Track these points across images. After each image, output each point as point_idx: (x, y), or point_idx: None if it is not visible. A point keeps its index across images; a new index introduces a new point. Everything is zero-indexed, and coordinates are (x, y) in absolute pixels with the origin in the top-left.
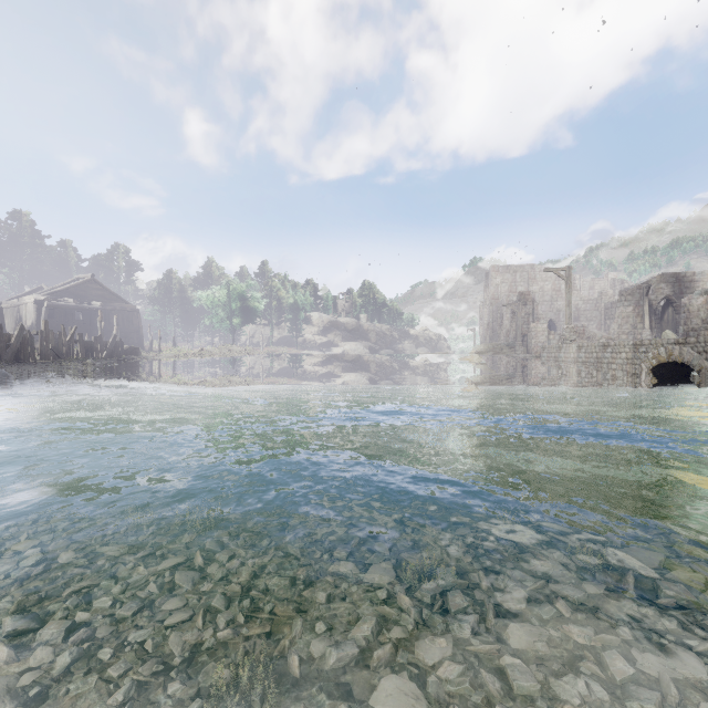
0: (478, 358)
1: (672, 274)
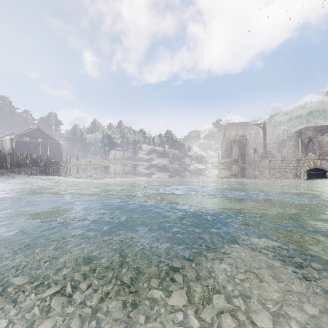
0: (221, 166)
1: (311, 126)
